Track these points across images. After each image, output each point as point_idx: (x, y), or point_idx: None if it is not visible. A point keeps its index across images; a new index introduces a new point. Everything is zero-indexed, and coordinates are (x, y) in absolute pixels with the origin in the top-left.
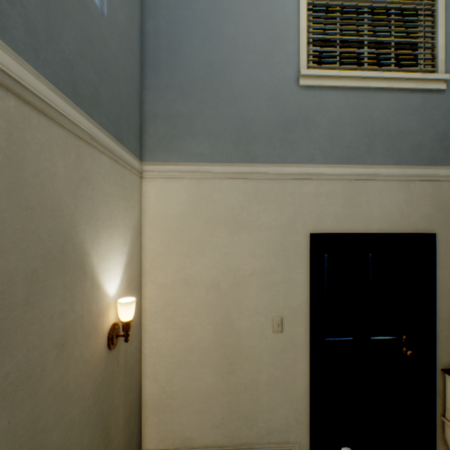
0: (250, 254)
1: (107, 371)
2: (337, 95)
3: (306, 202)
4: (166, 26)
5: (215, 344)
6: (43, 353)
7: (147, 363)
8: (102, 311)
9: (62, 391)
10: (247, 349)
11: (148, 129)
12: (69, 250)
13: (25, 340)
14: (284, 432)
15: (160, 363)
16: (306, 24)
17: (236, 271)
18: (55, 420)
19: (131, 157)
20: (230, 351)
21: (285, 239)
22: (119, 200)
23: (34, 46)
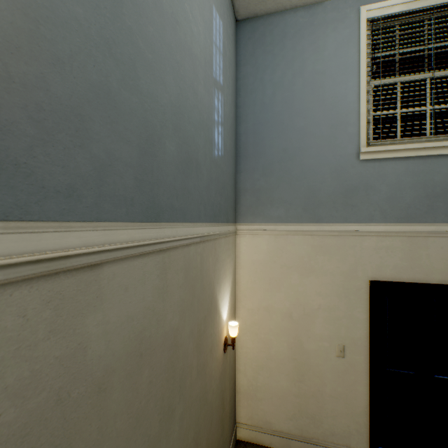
0: (316, 293)
1: (223, 365)
2: (396, 164)
3: (366, 254)
4: (252, 127)
5: (288, 358)
6: (207, 354)
7: (239, 363)
8: (221, 330)
9: (211, 374)
10: (314, 366)
11: (240, 200)
12: (212, 301)
13: (203, 348)
14: (346, 437)
15: (248, 364)
16: (367, 105)
17: (305, 305)
18: (209, 388)
19: (232, 226)
20: (300, 364)
21: (347, 283)
22: (227, 259)
23: (205, 212)
